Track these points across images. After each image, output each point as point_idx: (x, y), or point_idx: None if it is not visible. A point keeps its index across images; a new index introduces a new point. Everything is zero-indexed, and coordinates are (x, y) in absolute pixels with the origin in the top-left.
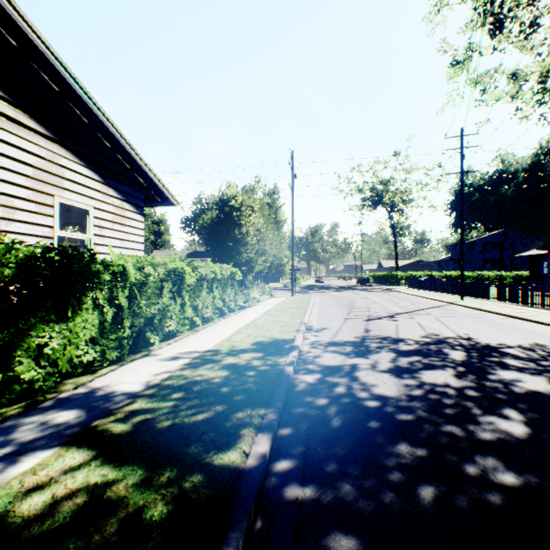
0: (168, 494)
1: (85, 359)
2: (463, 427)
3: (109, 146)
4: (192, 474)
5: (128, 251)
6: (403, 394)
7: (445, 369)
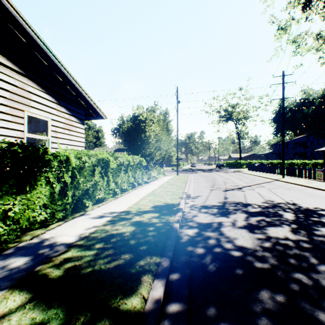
0: None
1: (39, 219)
2: (307, 275)
3: (61, 80)
4: (101, 320)
5: (74, 147)
6: (257, 246)
7: (283, 226)
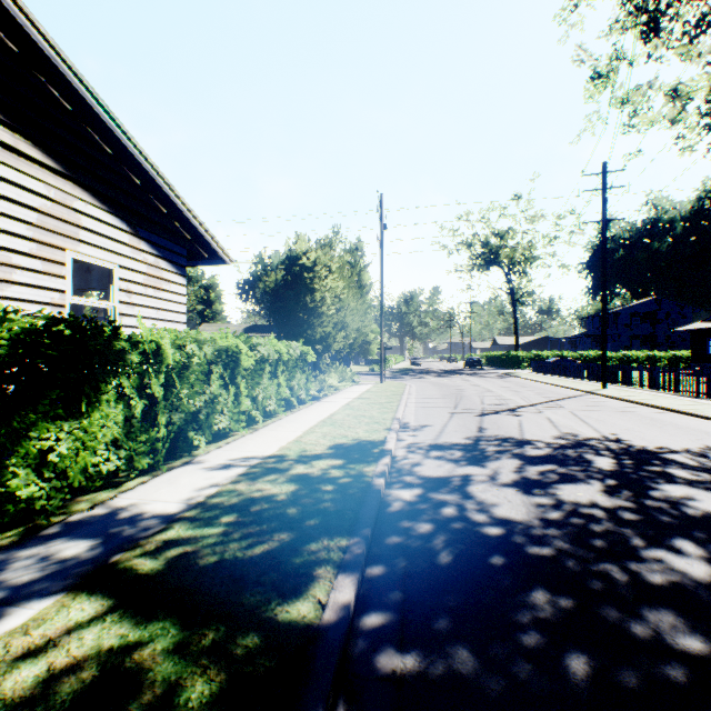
0: (212, 666)
1: (105, 469)
2: (622, 566)
3: (140, 185)
4: (245, 636)
5: (165, 324)
6: (535, 518)
7: (590, 483)
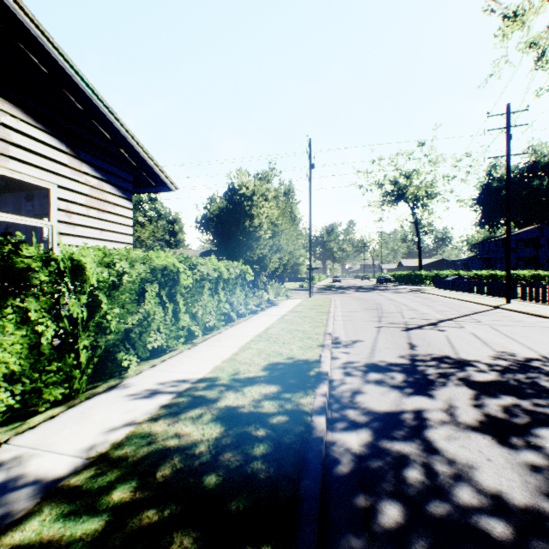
0: None
1: None
2: None
3: (82, 109)
4: None
5: (110, 244)
6: (542, 498)
7: None
